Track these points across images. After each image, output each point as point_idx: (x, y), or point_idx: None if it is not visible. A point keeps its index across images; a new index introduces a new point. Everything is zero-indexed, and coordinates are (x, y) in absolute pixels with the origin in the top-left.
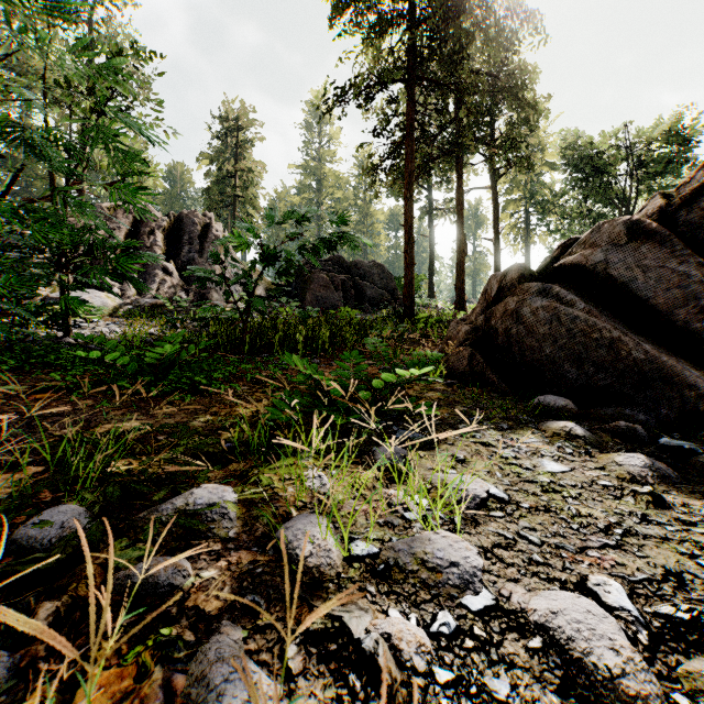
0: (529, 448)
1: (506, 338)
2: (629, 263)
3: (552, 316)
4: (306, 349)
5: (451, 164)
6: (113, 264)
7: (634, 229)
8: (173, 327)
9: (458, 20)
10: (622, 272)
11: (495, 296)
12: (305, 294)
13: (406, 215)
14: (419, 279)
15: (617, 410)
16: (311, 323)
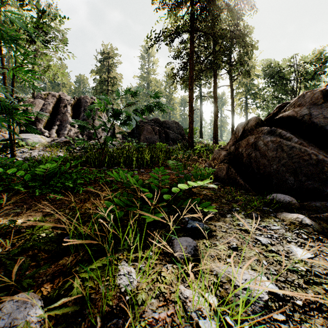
0: (277, 234)
1: (248, 158)
2: (325, 114)
3: (277, 146)
4: (138, 164)
5: (211, 73)
6: (46, 121)
7: (326, 95)
8: (70, 152)
9: (215, 1)
10: (319, 120)
11: (241, 135)
12: (140, 136)
13: (189, 97)
14: (195, 129)
15: (322, 204)
16: (142, 150)
